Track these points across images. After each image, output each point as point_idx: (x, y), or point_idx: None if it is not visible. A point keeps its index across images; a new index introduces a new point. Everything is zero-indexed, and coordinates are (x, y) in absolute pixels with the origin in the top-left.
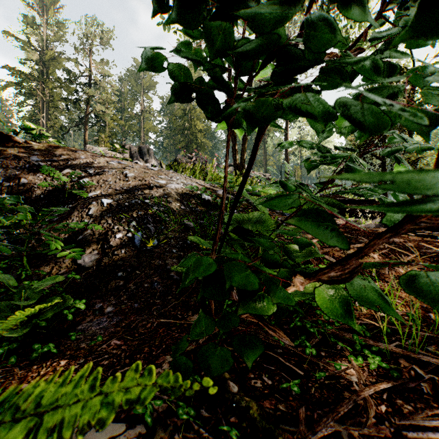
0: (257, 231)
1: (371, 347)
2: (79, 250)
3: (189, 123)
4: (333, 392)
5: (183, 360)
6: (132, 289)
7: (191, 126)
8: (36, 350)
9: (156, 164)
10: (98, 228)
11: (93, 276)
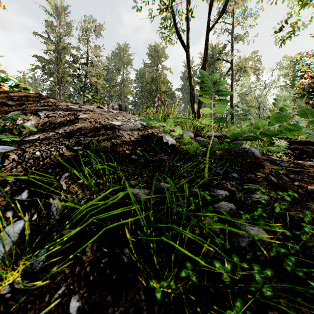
0: None
1: None
2: None
3: (156, 87)
4: None
5: None
6: None
7: (157, 89)
8: None
9: None
10: None
11: None
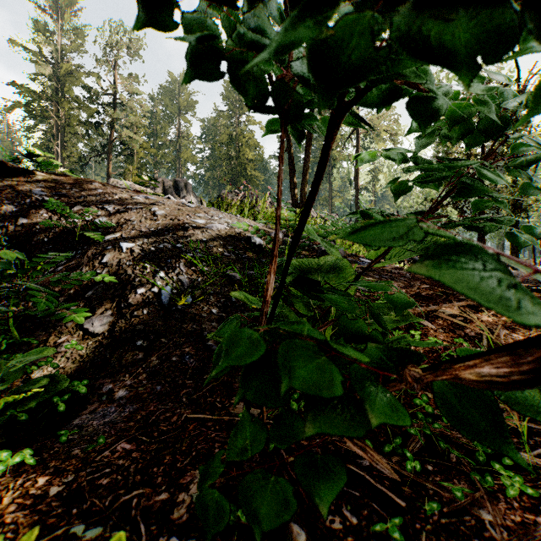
0: (329, 285)
1: (502, 458)
2: (83, 311)
3: (236, 152)
4: (455, 539)
5: (217, 493)
6: (154, 364)
7: (239, 155)
8: (3, 461)
9: (195, 202)
10: (111, 280)
11: (103, 346)
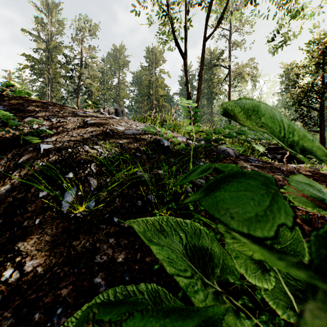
0: None
1: None
2: None
3: (153, 91)
4: None
5: None
6: None
7: (155, 93)
8: None
9: None
10: None
11: None
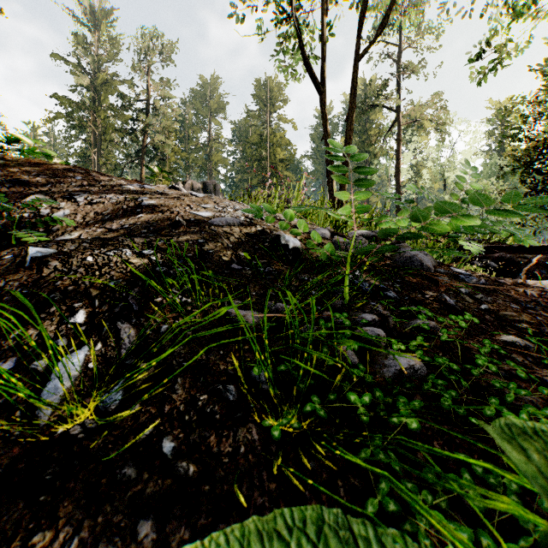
0: None
1: None
2: None
3: (267, 152)
4: None
5: None
6: None
7: (270, 155)
8: None
9: None
10: None
11: None
